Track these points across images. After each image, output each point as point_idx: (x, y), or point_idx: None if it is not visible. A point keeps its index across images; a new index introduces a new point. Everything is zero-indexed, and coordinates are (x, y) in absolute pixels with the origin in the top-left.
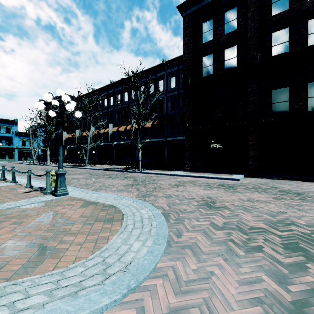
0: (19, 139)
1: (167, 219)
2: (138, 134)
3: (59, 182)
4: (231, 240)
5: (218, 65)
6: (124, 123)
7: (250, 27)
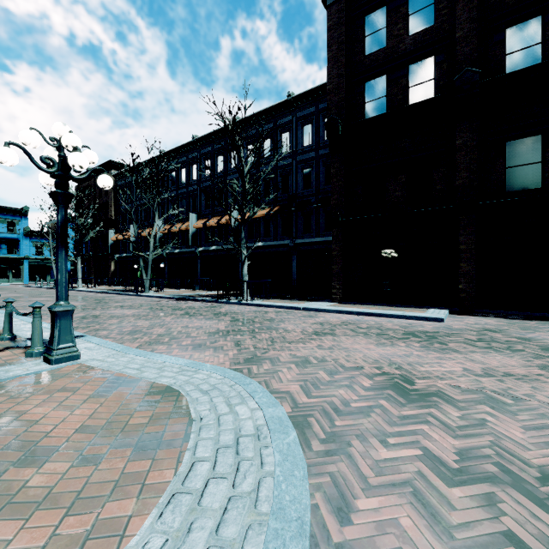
0: (31, 242)
1: (304, 435)
2: (242, 232)
3: (56, 331)
4: (512, 537)
5: (396, 97)
6: (218, 212)
7: (462, 19)
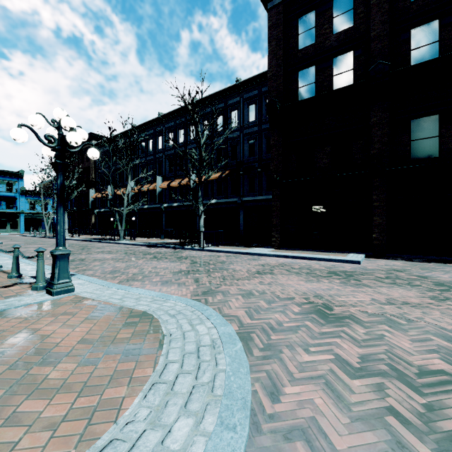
0: (26, 199)
1: (247, 346)
2: (199, 191)
3: (56, 270)
4: (392, 410)
5: (323, 84)
6: (179, 175)
7: (375, 21)
